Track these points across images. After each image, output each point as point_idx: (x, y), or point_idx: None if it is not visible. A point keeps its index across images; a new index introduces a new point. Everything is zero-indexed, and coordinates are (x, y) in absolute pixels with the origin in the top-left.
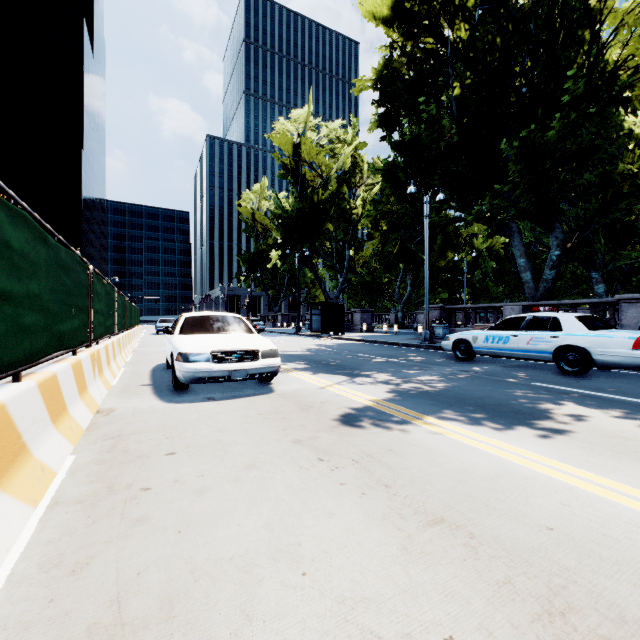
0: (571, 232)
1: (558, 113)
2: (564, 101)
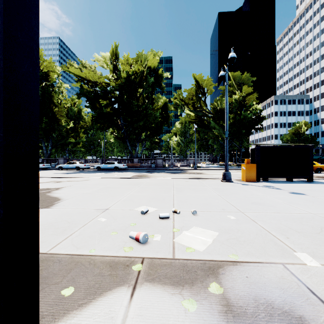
0: (56, 143)
1: (44, 123)
2: (45, 122)
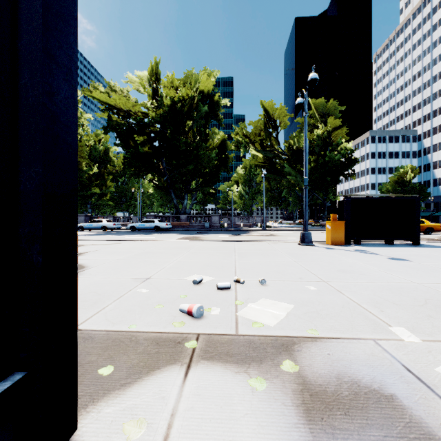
0: None
1: None
2: None
